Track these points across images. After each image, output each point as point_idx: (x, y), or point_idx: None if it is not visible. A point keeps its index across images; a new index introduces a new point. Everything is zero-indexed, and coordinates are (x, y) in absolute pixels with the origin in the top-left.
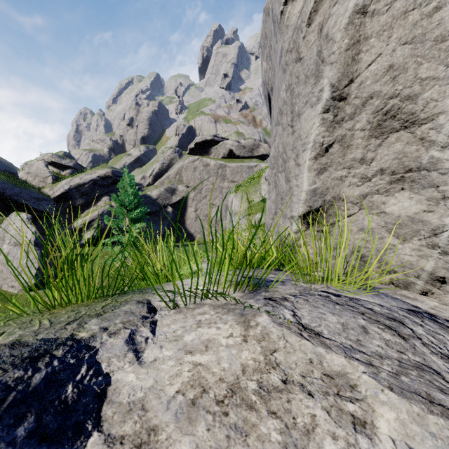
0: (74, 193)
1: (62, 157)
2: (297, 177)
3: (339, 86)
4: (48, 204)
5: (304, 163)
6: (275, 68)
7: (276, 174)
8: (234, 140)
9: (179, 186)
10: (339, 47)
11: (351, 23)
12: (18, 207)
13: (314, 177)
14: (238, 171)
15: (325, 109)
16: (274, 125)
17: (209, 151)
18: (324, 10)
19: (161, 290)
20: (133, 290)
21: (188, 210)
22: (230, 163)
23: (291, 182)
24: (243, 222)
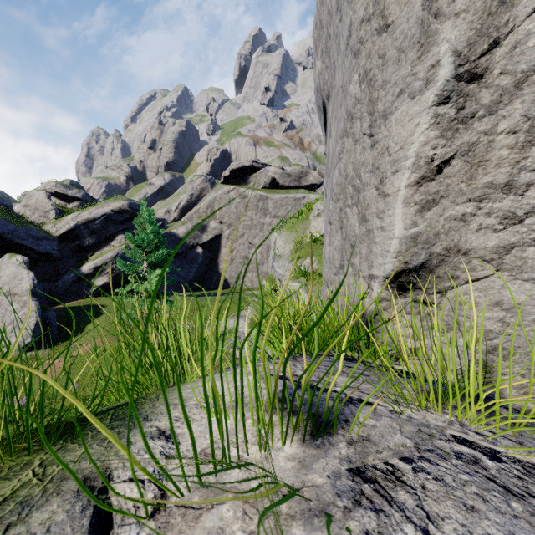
0: (82, 230)
1: (68, 187)
2: (382, 215)
3: (471, 55)
4: (49, 244)
5: (397, 191)
6: (336, 62)
7: (341, 209)
8: (278, 167)
9: (211, 222)
10: None
11: None
12: (13, 247)
13: (415, 214)
14: (283, 204)
15: (442, 98)
16: (338, 138)
17: (247, 179)
18: None
19: (148, 425)
20: (105, 414)
21: (222, 251)
22: (273, 194)
23: (370, 222)
24: (289, 268)
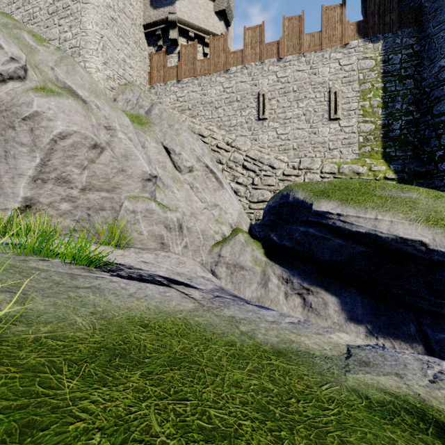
0: None
1: None
2: (13, 189)
3: (44, 160)
4: None
5: (21, 183)
6: None
7: None
8: None
9: None
10: (46, 147)
11: (51, 142)
12: None
13: (27, 191)
14: None
15: (37, 166)
16: None
17: None
18: (35, 122)
19: None
20: None
21: None
22: None
23: (5, 190)
24: None
